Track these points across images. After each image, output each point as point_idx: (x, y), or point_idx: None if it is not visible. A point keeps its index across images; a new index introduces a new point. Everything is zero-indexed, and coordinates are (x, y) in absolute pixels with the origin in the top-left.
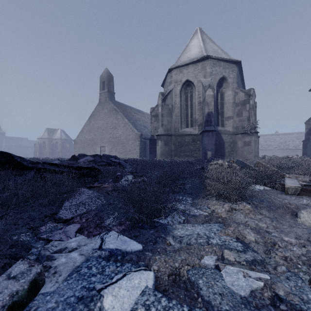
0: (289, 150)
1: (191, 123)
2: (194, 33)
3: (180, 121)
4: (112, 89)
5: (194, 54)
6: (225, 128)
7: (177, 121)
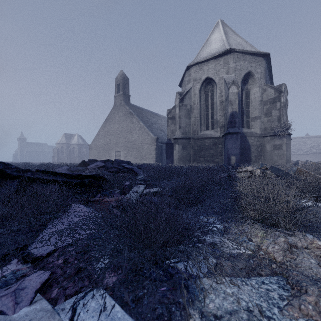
0: None
1: (211, 125)
2: (215, 26)
3: (199, 123)
4: (127, 91)
5: (215, 48)
6: (251, 130)
7: (196, 123)
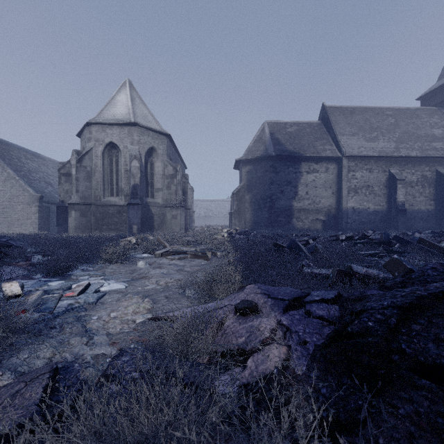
0: None
1: (117, 192)
2: (122, 85)
3: (103, 188)
4: None
5: (121, 113)
6: (155, 200)
7: (99, 188)
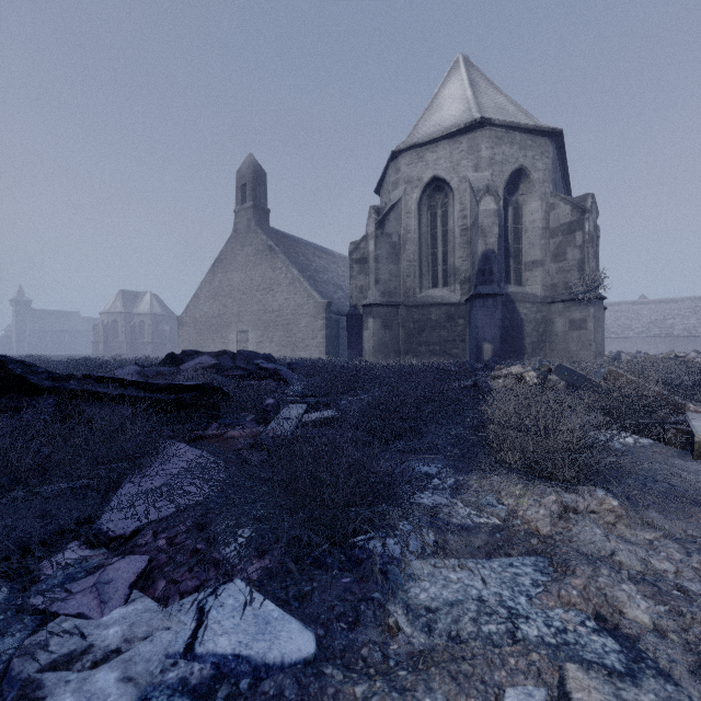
0: (673, 338)
1: (444, 278)
2: (451, 68)
3: (419, 273)
4: (263, 201)
5: (452, 116)
6: (525, 288)
7: (412, 272)
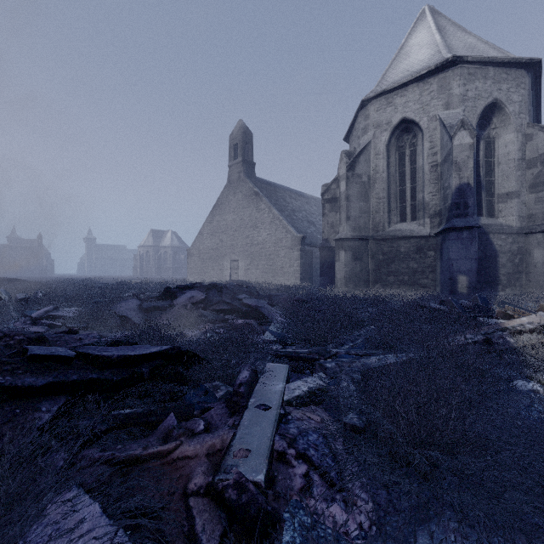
0: None
1: (412, 212)
2: (417, 19)
3: (387, 209)
4: (250, 156)
5: (420, 60)
6: (498, 220)
7: (381, 208)
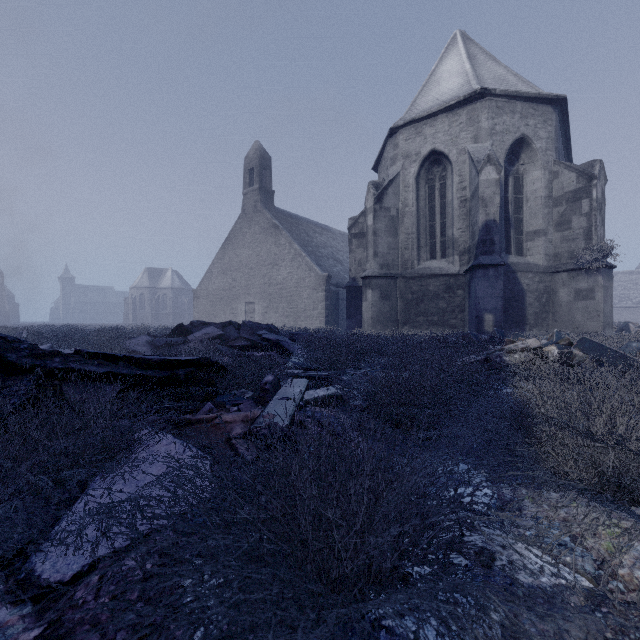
0: None
1: (442, 249)
2: (449, 44)
3: (416, 245)
4: (268, 183)
5: (450, 89)
6: (526, 258)
7: (410, 244)
